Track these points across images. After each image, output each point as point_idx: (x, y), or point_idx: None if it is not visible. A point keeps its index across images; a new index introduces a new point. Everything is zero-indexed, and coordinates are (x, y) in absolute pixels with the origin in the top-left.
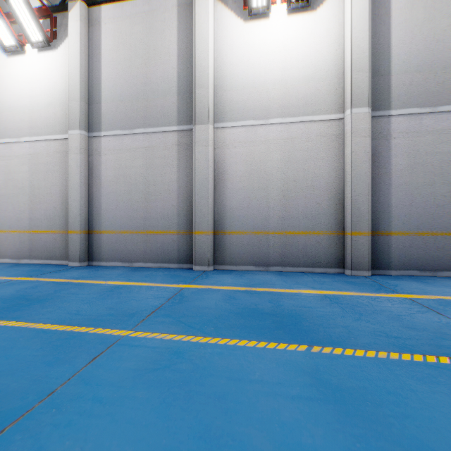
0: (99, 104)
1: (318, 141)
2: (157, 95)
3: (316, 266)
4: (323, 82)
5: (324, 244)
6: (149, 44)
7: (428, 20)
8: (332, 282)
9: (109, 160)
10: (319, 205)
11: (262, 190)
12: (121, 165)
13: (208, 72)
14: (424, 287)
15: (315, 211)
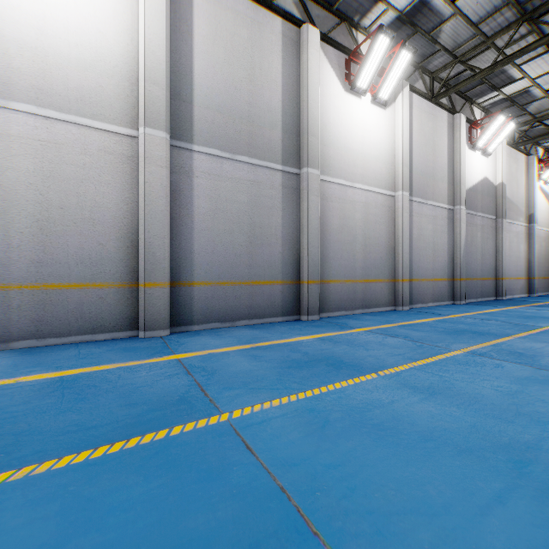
0: None
1: (102, 159)
2: None
3: (97, 332)
4: (108, 79)
5: (110, 301)
6: None
7: (228, 62)
8: (104, 352)
9: None
10: (103, 246)
11: None
12: None
13: None
14: (211, 340)
15: (96, 255)
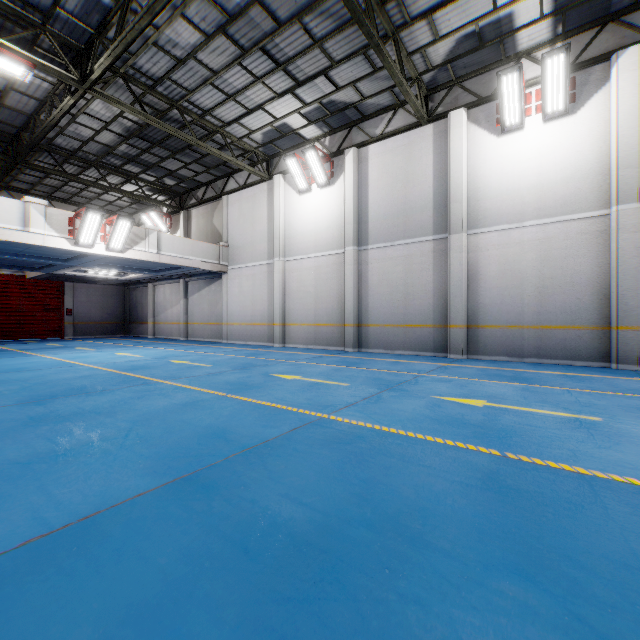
0: (366, 224)
1: (579, 239)
2: (415, 211)
3: (575, 359)
4: (584, 181)
5: (585, 339)
6: (408, 170)
7: None
8: (584, 370)
9: (375, 268)
10: (579, 300)
11: (516, 288)
12: (384, 271)
13: (462, 188)
14: None
15: (575, 306)
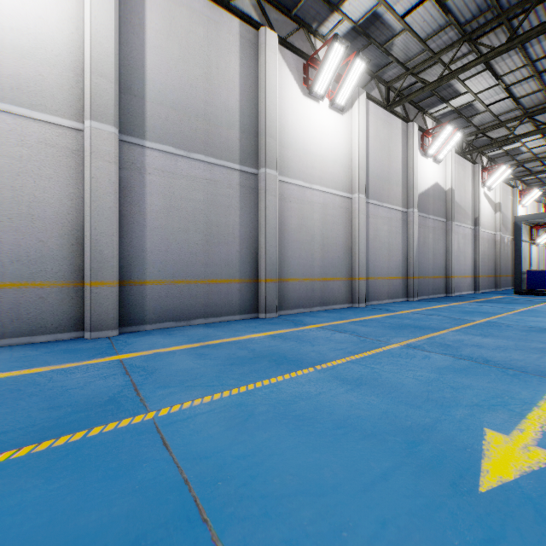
0: None
1: (43, 151)
2: None
3: (37, 333)
4: (50, 68)
5: (52, 300)
6: None
7: (183, 59)
8: (41, 355)
9: None
10: (44, 244)
11: None
12: None
13: None
14: (161, 340)
15: (36, 253)
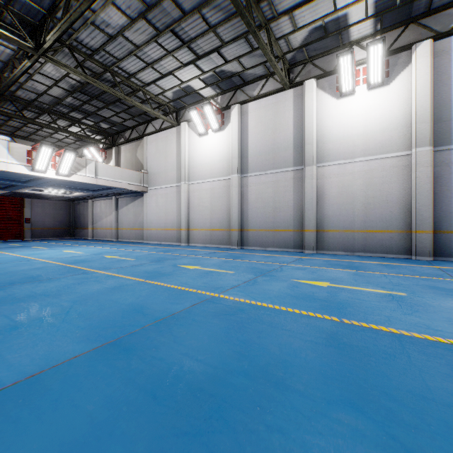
0: (247, 158)
1: (391, 171)
2: (281, 150)
3: (389, 253)
4: (394, 131)
5: (395, 239)
6: (276, 121)
7: None
8: (395, 261)
9: (253, 189)
10: (392, 213)
11: (349, 204)
12: (259, 192)
13: (313, 135)
14: None
15: (388, 217)
